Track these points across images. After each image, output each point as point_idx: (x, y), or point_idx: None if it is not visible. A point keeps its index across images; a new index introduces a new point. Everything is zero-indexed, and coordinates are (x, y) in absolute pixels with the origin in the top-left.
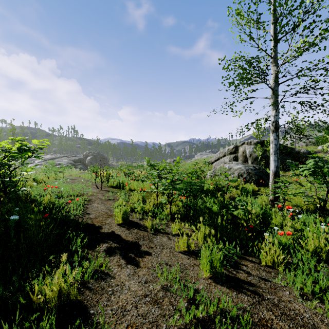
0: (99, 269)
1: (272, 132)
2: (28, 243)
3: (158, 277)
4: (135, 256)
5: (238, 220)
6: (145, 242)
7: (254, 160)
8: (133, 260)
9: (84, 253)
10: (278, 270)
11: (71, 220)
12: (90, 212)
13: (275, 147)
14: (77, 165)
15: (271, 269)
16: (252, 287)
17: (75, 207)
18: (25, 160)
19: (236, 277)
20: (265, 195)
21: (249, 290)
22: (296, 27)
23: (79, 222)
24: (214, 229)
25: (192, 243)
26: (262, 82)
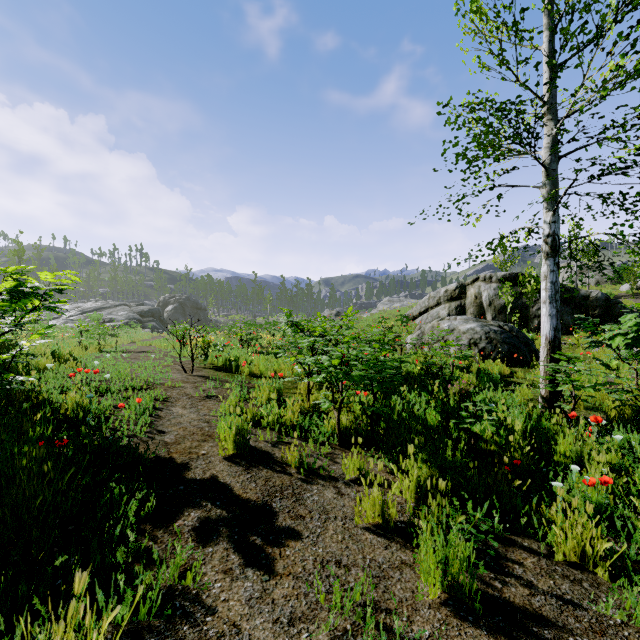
0: (178, 585)
1: (545, 256)
2: (8, 520)
3: (321, 605)
4: (264, 544)
5: (484, 444)
6: (287, 503)
7: (498, 313)
8: (261, 554)
9: (142, 546)
10: (597, 575)
11: (122, 449)
12: (166, 428)
13: (551, 287)
14: (147, 322)
15: (580, 571)
16: (548, 628)
17: (134, 417)
18: (23, 316)
19: (504, 598)
20: (529, 386)
21: (543, 638)
22: (600, 36)
23: (140, 454)
24: (437, 470)
25: (392, 507)
26: (525, 153)
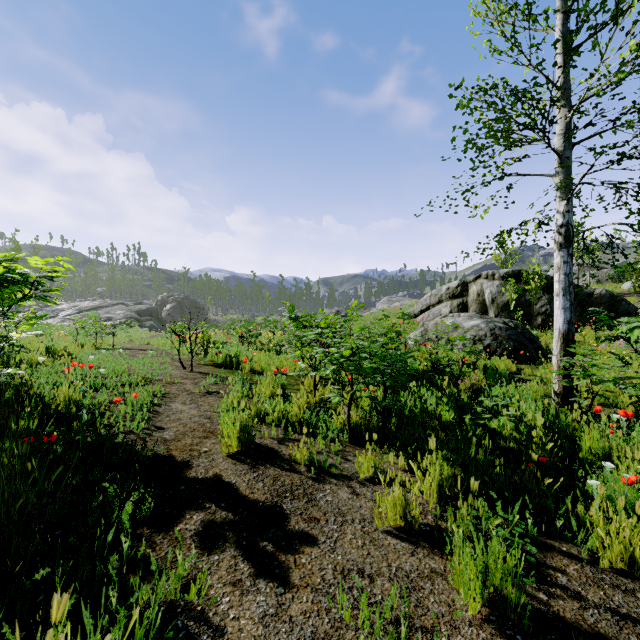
0: (180, 600)
1: (558, 247)
2: None
3: (346, 623)
4: (276, 550)
5: (503, 441)
6: (298, 504)
7: (501, 311)
8: (273, 563)
9: (138, 556)
10: None
11: (118, 446)
12: (165, 425)
13: (565, 279)
14: (145, 321)
15: (630, 580)
16: None
17: (131, 413)
18: (12, 304)
19: (552, 613)
20: (539, 382)
21: None
22: (620, 14)
23: (137, 451)
24: (459, 467)
25: (415, 508)
26: (539, 140)
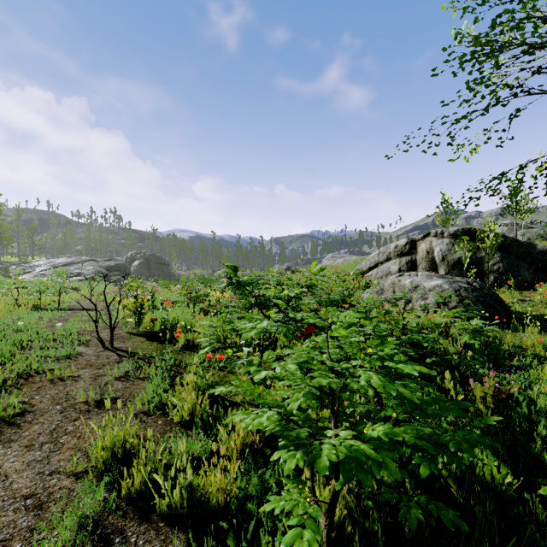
0: None
1: None
2: None
3: None
4: None
5: None
6: None
7: (452, 268)
8: None
9: None
10: None
11: None
12: None
13: None
14: (113, 276)
15: None
16: None
17: None
18: None
19: None
20: None
21: None
22: None
23: None
24: None
25: None
26: None
